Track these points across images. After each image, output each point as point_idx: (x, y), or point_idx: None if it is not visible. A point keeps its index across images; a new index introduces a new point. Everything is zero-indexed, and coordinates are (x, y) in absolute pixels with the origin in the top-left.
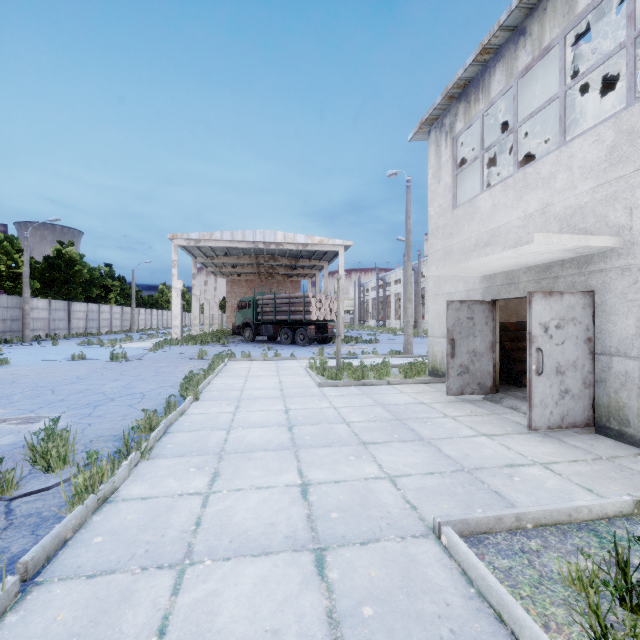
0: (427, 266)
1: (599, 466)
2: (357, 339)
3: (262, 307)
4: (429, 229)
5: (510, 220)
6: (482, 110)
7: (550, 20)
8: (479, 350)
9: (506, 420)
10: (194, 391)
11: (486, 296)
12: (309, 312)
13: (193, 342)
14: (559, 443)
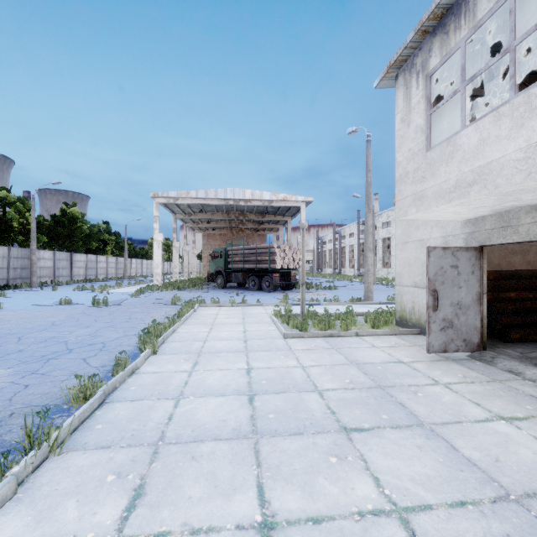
0: (379, 221)
1: None
2: (317, 286)
3: (232, 257)
4: (396, 175)
5: (505, 153)
6: (464, 37)
7: None
8: (464, 302)
9: (516, 391)
10: (152, 344)
11: (470, 242)
12: (274, 261)
13: (171, 288)
14: None
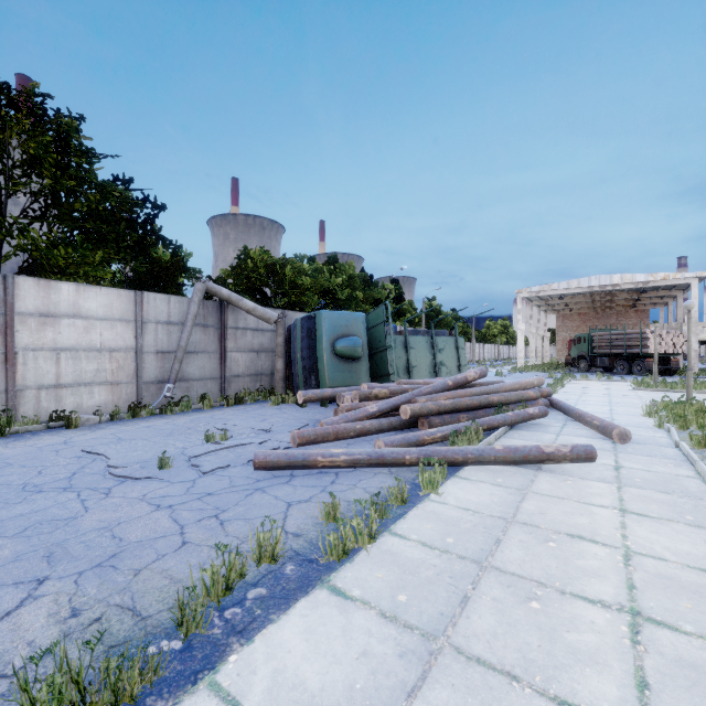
0: None
1: None
2: None
3: (597, 342)
4: None
5: None
6: None
7: None
8: None
9: None
10: (561, 384)
11: None
12: (646, 346)
13: (535, 370)
14: None
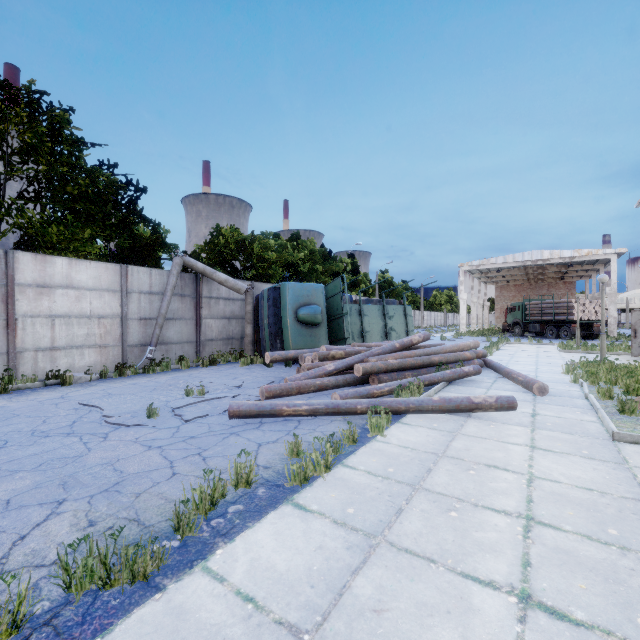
0: None
1: None
2: (629, 337)
3: (529, 310)
4: None
5: None
6: None
7: None
8: None
9: None
10: (496, 347)
11: None
12: (572, 314)
13: (476, 334)
14: None
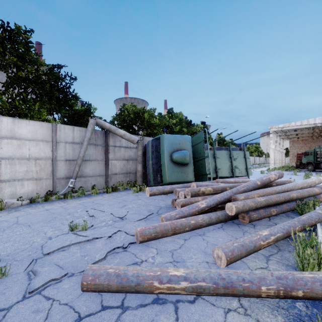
0: None
1: None
2: None
3: (320, 155)
4: None
5: None
6: None
7: None
8: None
9: None
10: None
11: None
12: None
13: (281, 170)
14: None
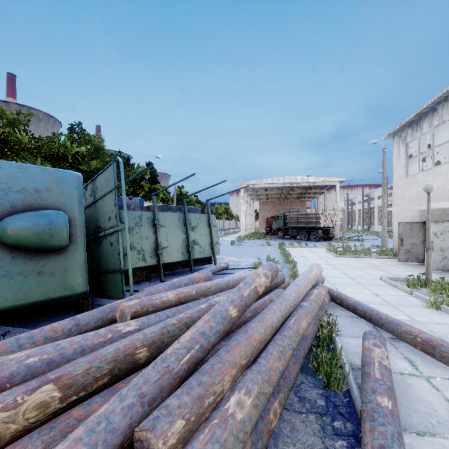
0: None
1: (446, 278)
2: (349, 238)
3: (289, 219)
4: (394, 184)
5: None
6: (419, 135)
7: (445, 111)
8: (416, 243)
9: (422, 269)
10: (289, 254)
11: (420, 219)
12: (319, 222)
13: (253, 238)
14: (438, 274)
